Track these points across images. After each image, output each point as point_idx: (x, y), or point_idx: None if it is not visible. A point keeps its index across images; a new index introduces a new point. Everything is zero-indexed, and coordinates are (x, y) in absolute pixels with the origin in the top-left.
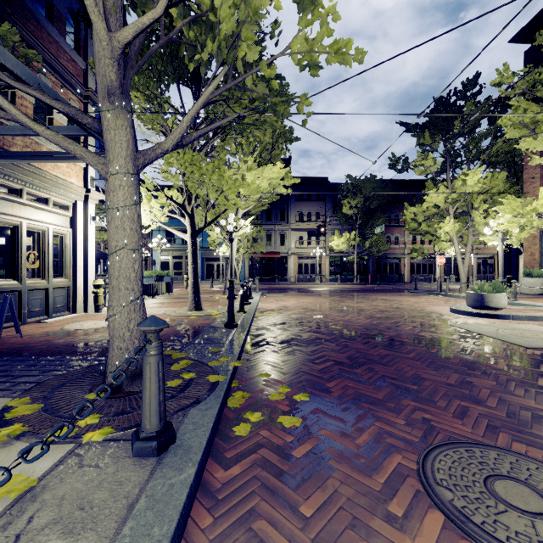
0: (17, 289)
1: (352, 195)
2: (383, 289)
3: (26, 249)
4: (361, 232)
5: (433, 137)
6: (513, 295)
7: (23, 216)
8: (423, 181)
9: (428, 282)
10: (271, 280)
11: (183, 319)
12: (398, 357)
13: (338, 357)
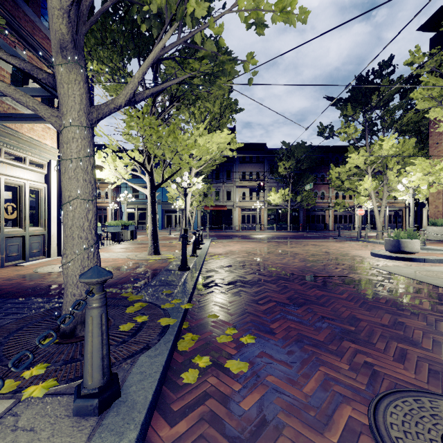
0: None
1: (286, 158)
2: (312, 236)
3: (8, 201)
4: (293, 189)
5: (354, 109)
6: (423, 241)
7: (1, 173)
8: (344, 147)
9: (348, 230)
10: (219, 228)
11: (143, 262)
12: (333, 298)
13: (279, 298)
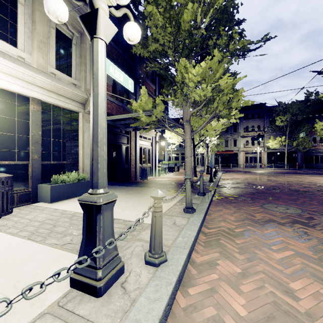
0: (141, 167)
1: (282, 114)
2: (304, 172)
3: None
4: (290, 136)
5: None
6: None
7: (142, 144)
8: None
9: None
10: (227, 166)
11: None
12: (277, 193)
13: (252, 191)
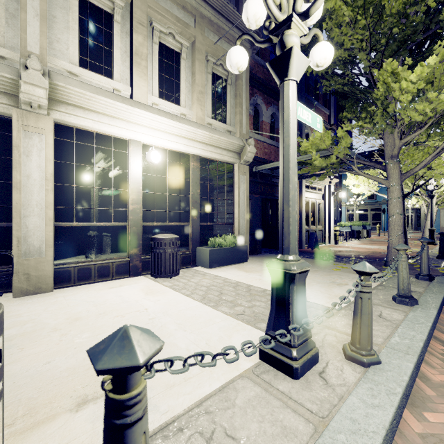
0: (308, 230)
1: None
2: None
3: None
4: None
5: None
6: None
7: (309, 197)
8: None
9: None
10: None
11: None
12: None
13: None
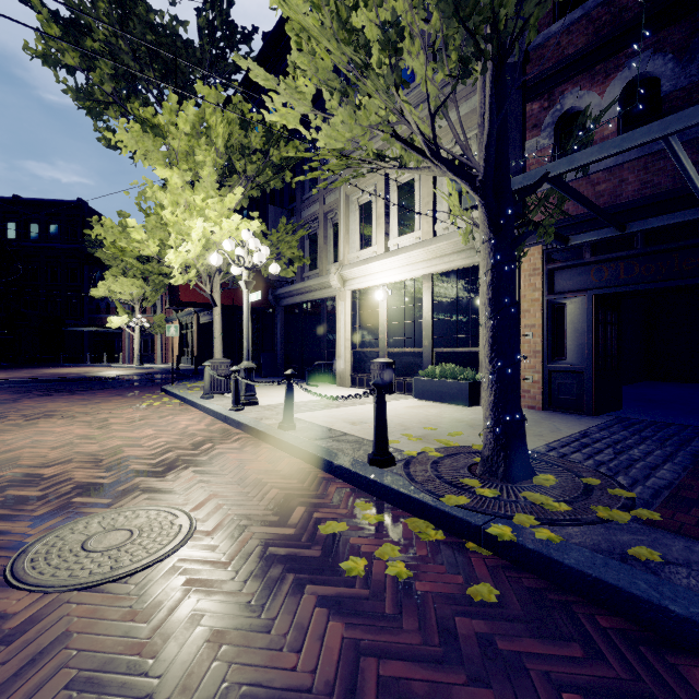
0: None
1: None
2: None
3: None
4: None
5: None
6: None
7: None
8: None
9: None
10: None
11: None
12: None
13: None
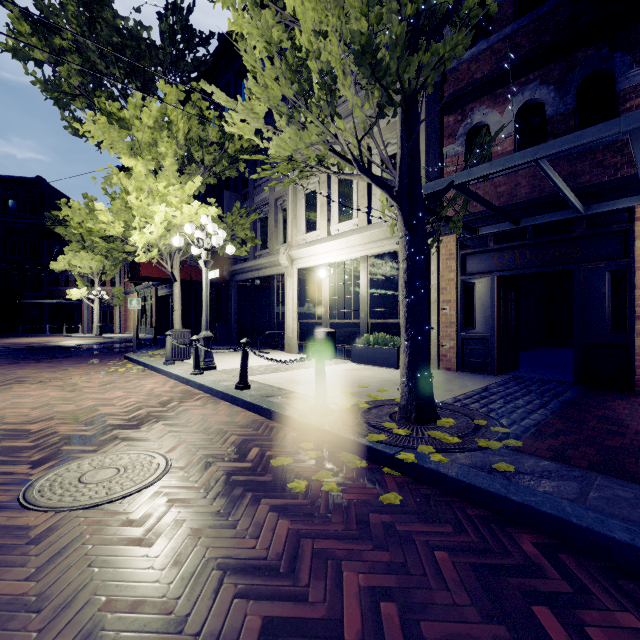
0: None
1: None
2: None
3: None
4: None
5: None
6: None
7: None
8: None
9: None
10: None
11: None
12: None
13: None
